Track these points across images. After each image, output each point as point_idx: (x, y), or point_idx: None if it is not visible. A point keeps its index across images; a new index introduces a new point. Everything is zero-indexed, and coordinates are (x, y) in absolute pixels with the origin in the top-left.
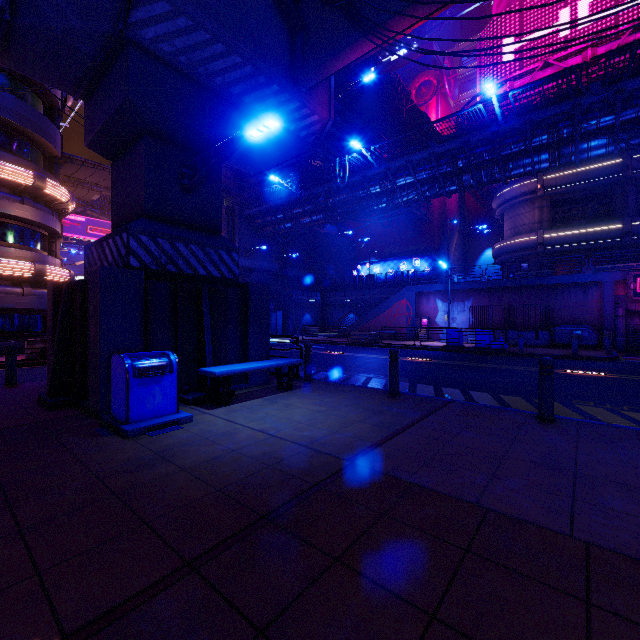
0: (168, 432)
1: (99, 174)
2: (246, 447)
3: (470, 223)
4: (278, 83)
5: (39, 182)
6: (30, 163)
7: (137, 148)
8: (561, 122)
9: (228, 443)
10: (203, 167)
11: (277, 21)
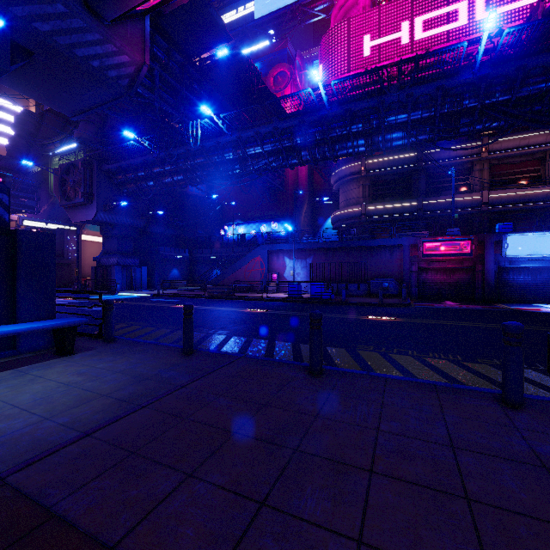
0: None
1: None
2: None
3: (317, 195)
4: (64, 3)
5: None
6: None
7: None
8: (372, 115)
9: None
10: None
11: None
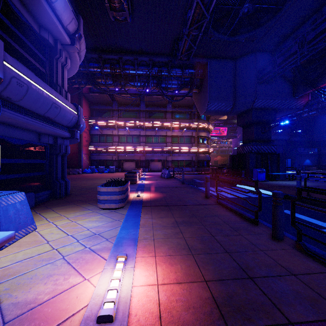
0: (265, 182)
1: (217, 116)
2: (282, 184)
3: None
4: (288, 100)
5: (208, 126)
6: (206, 121)
7: (251, 126)
8: None
9: (278, 183)
10: (267, 128)
11: (288, 84)
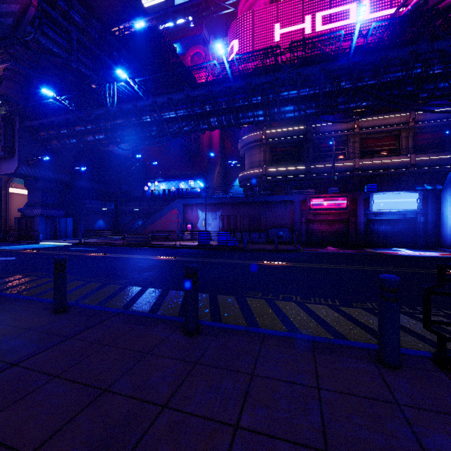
0: None
1: None
2: None
3: (228, 159)
4: None
5: None
6: None
7: None
8: (269, 89)
9: None
10: None
11: None
